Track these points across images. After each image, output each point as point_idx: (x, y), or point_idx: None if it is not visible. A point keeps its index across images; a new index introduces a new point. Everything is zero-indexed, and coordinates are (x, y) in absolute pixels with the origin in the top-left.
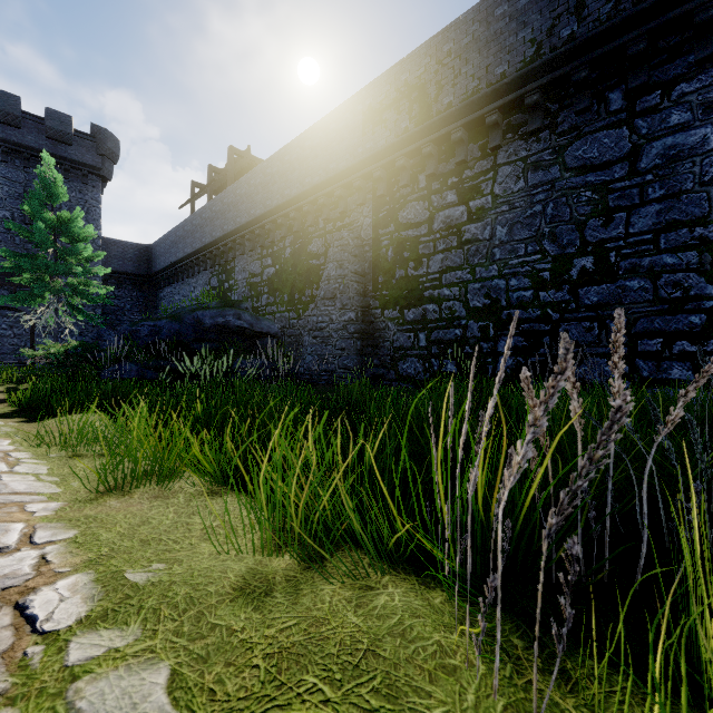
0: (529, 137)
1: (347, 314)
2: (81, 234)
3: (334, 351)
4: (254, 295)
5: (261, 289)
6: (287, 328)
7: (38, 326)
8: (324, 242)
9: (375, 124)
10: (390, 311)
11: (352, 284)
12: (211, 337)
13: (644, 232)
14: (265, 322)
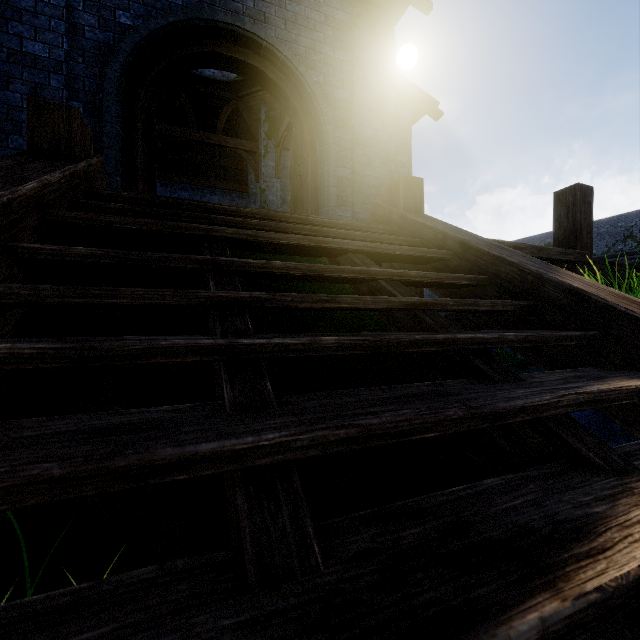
0: None
1: None
2: None
3: None
4: None
5: None
6: None
7: None
8: None
9: None
10: None
11: None
12: None
13: None
14: None
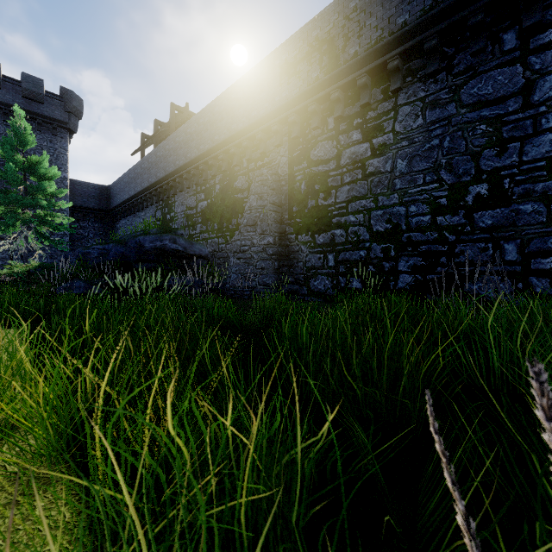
0: (427, 79)
1: (266, 239)
2: (47, 174)
3: (255, 270)
4: (190, 225)
5: (196, 219)
6: (217, 251)
7: (15, 251)
8: (247, 179)
9: (290, 75)
10: (303, 236)
11: (270, 213)
12: (150, 258)
13: (537, 159)
14: (197, 246)
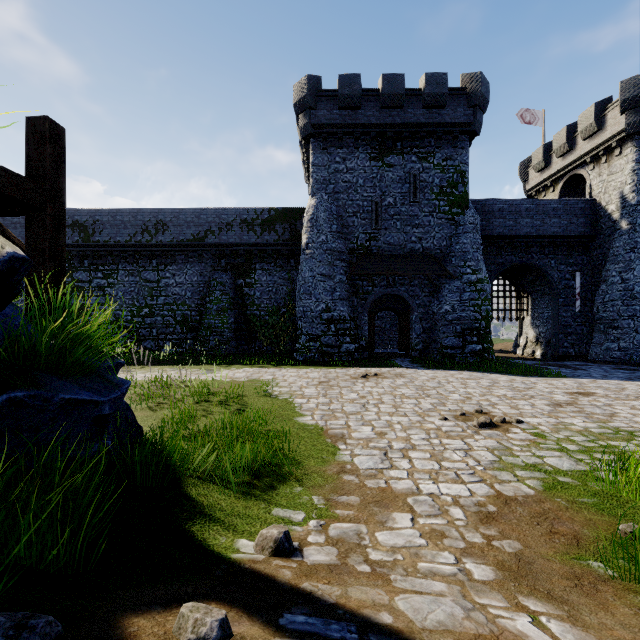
0: (130, 264)
1: None
2: None
3: None
4: None
5: None
6: None
7: None
8: None
9: None
10: None
11: None
12: None
13: (161, 304)
14: None
